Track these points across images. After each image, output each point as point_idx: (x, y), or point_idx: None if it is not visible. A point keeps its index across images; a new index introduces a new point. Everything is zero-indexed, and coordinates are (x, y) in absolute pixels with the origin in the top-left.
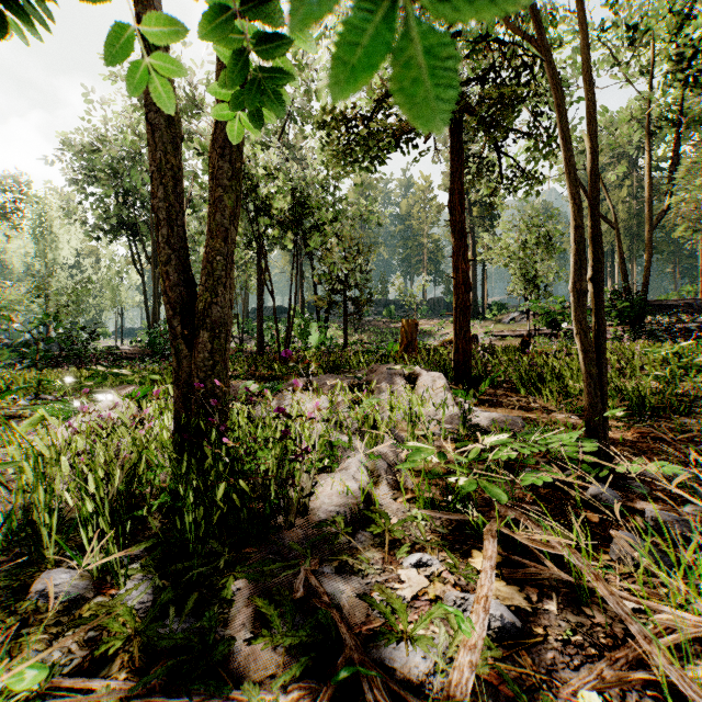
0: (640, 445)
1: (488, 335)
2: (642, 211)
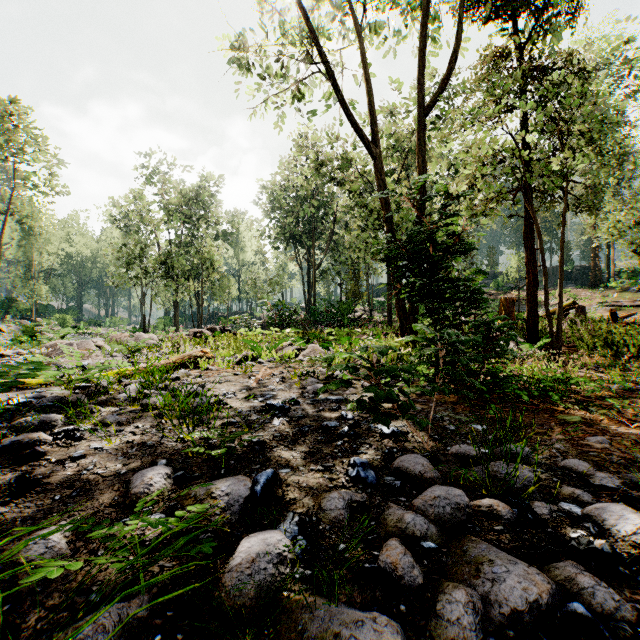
0: (601, 364)
1: (602, 305)
2: None
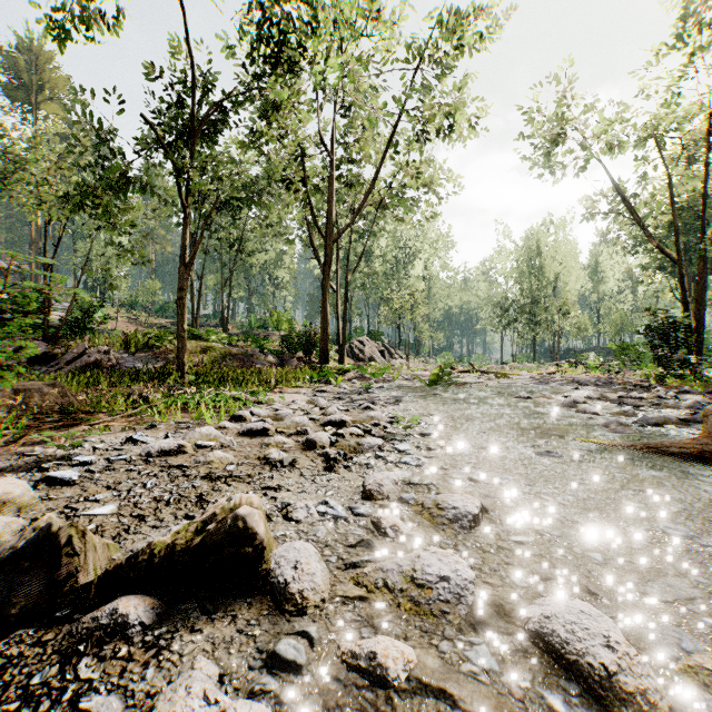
0: None
1: None
2: None
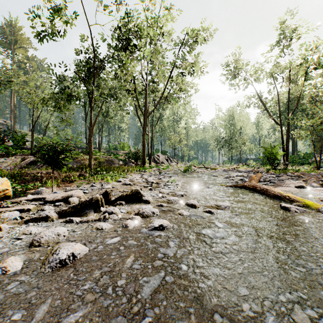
0: None
1: None
2: None
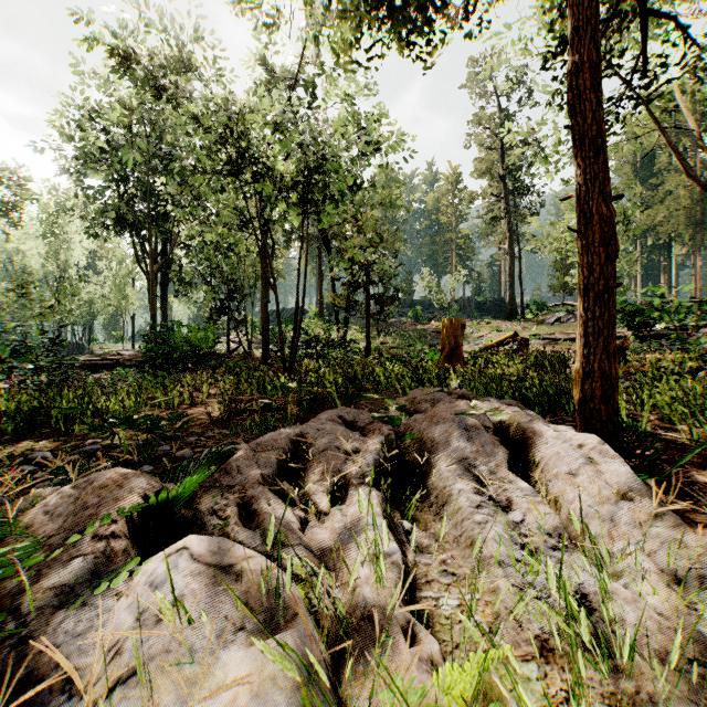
0: None
1: (536, 338)
2: (706, 195)
